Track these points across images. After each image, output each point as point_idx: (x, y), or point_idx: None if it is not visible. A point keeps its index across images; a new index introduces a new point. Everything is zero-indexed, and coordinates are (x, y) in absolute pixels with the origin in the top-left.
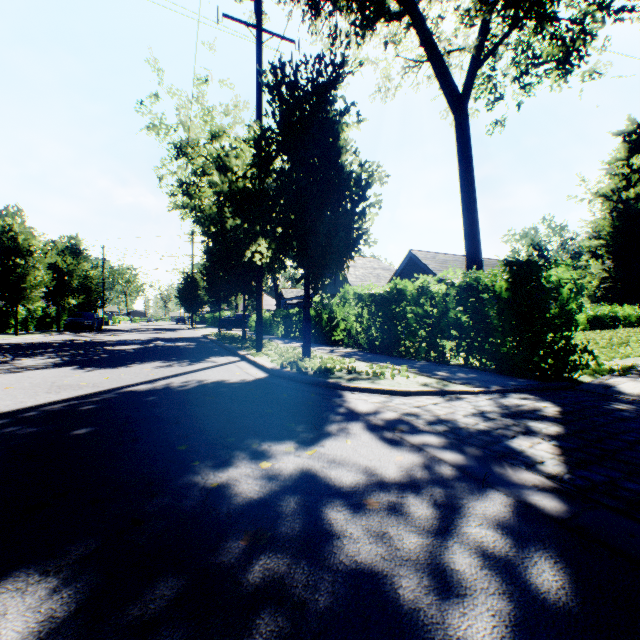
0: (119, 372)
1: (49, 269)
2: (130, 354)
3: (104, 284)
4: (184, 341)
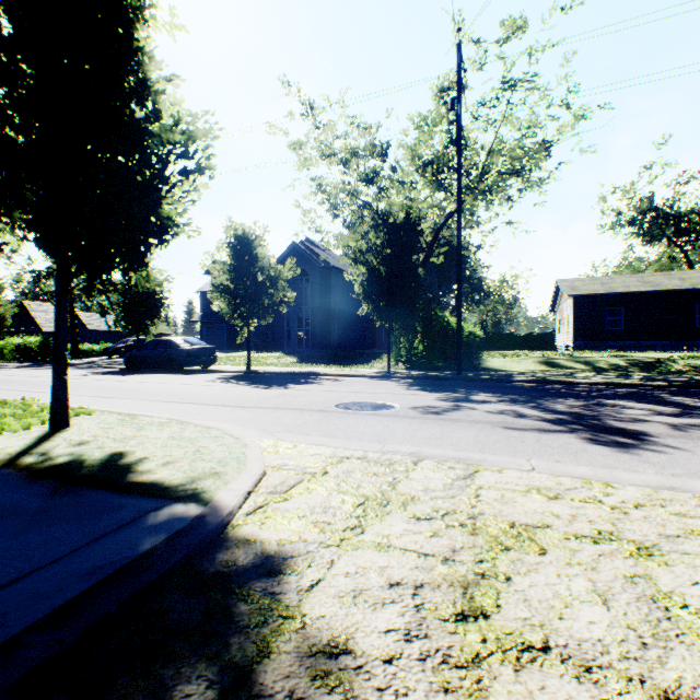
0: None
1: None
2: None
3: None
4: None
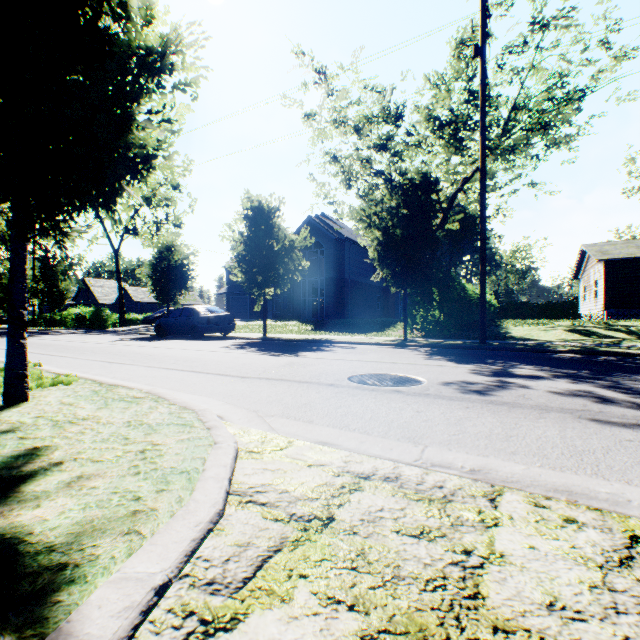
0: None
1: None
2: None
3: None
4: None
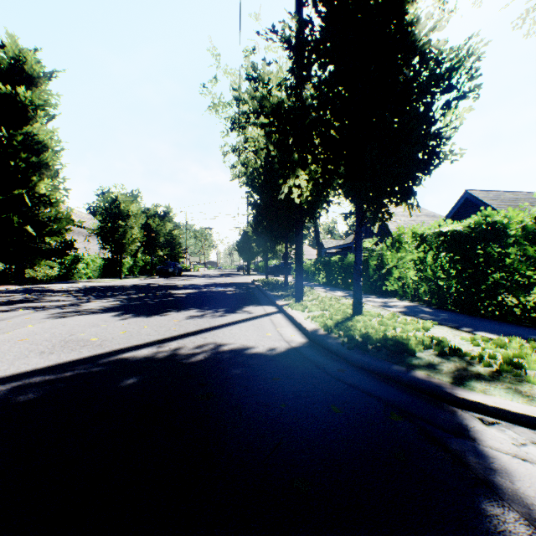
0: (146, 323)
1: (145, 229)
2: (178, 299)
3: (186, 241)
4: (234, 286)
